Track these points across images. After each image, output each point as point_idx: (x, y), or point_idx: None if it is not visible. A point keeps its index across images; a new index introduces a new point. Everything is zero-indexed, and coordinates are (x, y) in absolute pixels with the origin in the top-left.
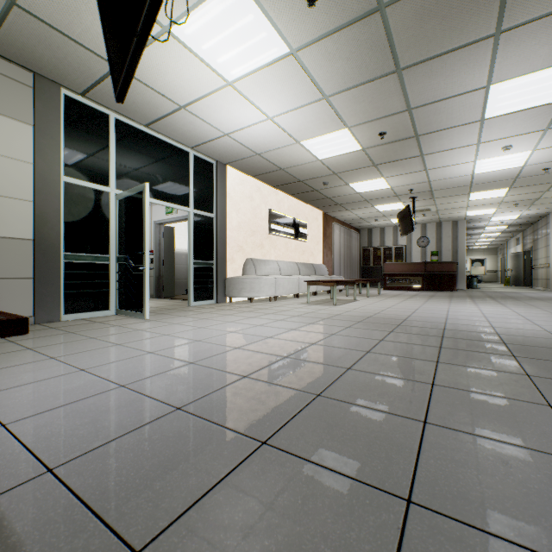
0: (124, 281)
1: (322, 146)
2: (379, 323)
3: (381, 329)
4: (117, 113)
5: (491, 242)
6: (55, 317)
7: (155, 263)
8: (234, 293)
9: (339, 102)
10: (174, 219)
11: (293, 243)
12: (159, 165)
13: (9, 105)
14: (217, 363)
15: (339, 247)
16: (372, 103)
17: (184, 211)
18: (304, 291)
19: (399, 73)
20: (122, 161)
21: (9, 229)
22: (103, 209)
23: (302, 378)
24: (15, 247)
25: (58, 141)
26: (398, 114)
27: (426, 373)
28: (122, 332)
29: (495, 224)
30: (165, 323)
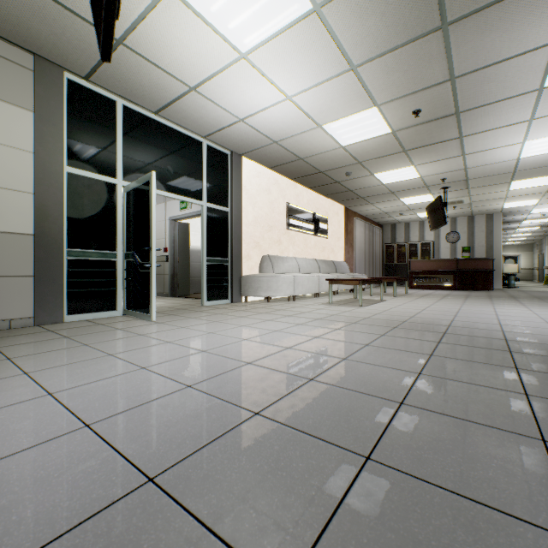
0: (131, 279)
1: (346, 129)
2: (420, 330)
3: (425, 339)
4: (125, 99)
5: (526, 238)
6: (57, 318)
7: (170, 261)
8: (250, 292)
9: (368, 73)
10: (188, 215)
11: (313, 239)
12: (170, 155)
13: (7, 89)
14: (222, 388)
15: (361, 243)
16: (407, 73)
17: (198, 206)
18: (324, 290)
19: (445, 30)
20: (130, 151)
21: (6, 223)
22: (110, 202)
23: (337, 419)
24: (14, 243)
25: (60, 128)
26: (437, 85)
27: (520, 415)
28: (120, 337)
29: (535, 217)
30: (171, 326)
